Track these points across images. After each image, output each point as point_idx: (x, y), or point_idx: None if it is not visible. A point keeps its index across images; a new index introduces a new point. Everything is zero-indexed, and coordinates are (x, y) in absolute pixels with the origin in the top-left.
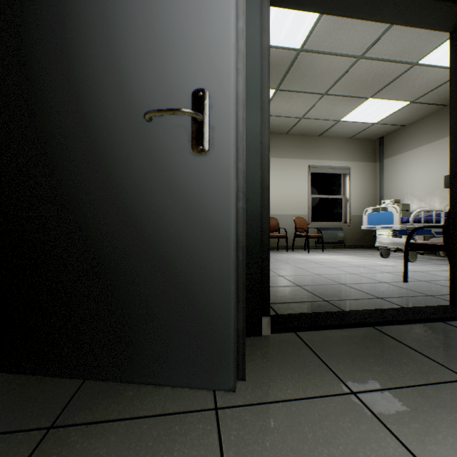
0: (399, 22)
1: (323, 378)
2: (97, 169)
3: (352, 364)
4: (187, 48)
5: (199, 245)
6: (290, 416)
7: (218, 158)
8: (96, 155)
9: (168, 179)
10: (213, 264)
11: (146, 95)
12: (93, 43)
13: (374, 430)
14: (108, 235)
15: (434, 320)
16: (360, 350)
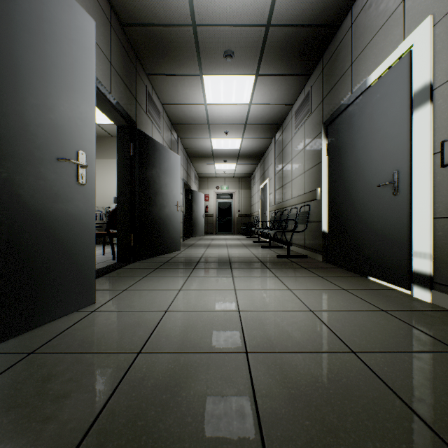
0: (102, 111)
1: (112, 292)
2: (12, 180)
3: (114, 286)
4: (74, 124)
5: (80, 233)
6: (119, 300)
7: (89, 188)
8: (10, 168)
9: (64, 195)
10: (87, 242)
11: (50, 140)
12: (8, 82)
13: (140, 291)
14: (21, 229)
15: (119, 268)
16: (110, 283)
